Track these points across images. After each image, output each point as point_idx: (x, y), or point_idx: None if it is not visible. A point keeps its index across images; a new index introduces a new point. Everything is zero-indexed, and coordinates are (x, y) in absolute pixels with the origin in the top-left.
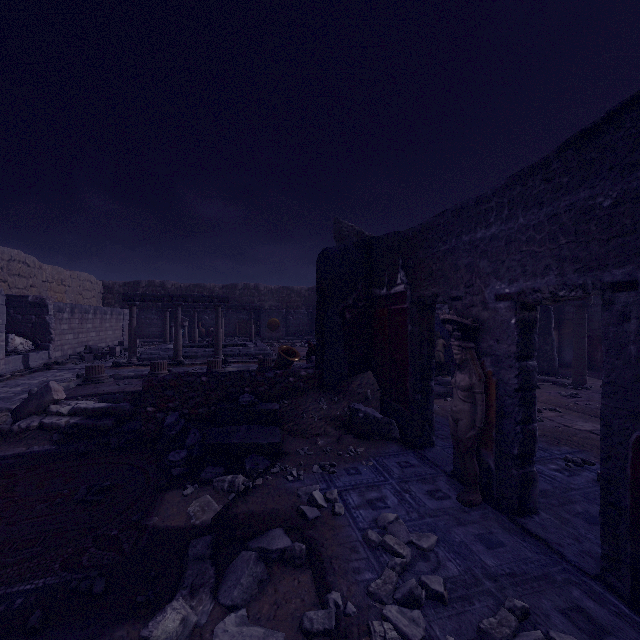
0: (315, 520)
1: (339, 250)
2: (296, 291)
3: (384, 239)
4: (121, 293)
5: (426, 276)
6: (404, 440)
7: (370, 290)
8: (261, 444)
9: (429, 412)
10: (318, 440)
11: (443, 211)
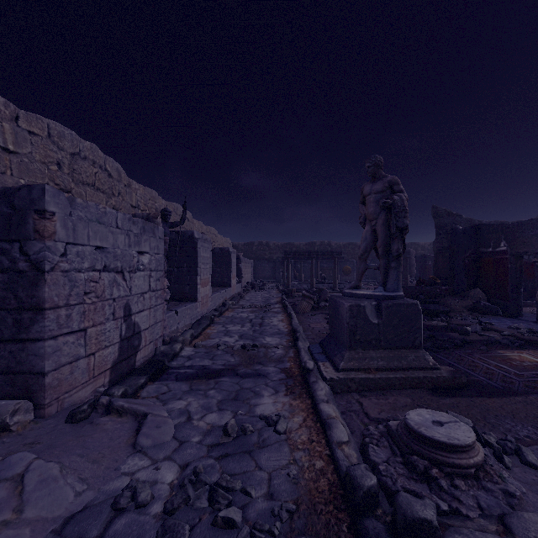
0: (485, 325)
1: (461, 230)
2: (358, 246)
3: (490, 226)
4: (243, 250)
5: (520, 244)
6: (505, 315)
7: (478, 249)
8: (441, 311)
9: (520, 302)
10: (461, 313)
11: (531, 219)
